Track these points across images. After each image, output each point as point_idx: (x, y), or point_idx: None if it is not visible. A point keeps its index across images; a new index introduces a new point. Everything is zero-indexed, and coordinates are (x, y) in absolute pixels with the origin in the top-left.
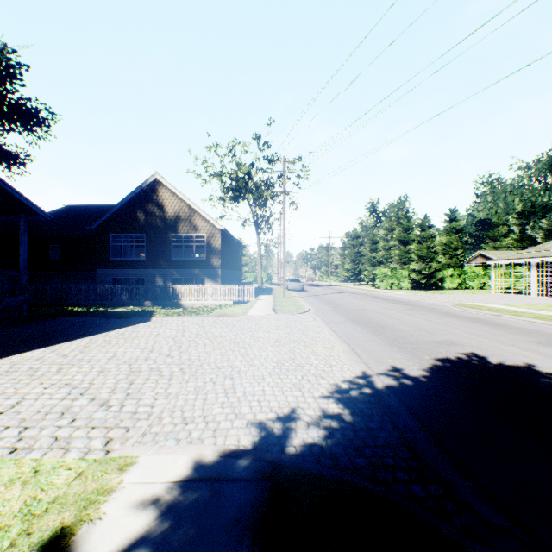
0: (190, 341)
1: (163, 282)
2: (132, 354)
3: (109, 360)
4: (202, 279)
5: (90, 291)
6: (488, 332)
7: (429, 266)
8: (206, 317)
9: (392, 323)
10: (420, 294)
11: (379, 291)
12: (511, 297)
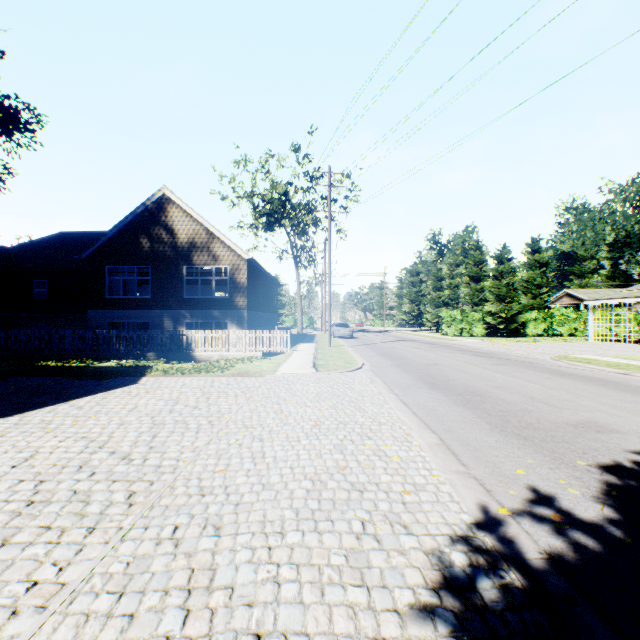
0: (177, 422)
1: (173, 327)
2: (64, 452)
3: (13, 468)
4: (223, 324)
5: (77, 340)
6: (639, 404)
7: (509, 308)
8: (219, 377)
9: (485, 388)
10: (500, 342)
11: (448, 338)
12: (618, 346)
